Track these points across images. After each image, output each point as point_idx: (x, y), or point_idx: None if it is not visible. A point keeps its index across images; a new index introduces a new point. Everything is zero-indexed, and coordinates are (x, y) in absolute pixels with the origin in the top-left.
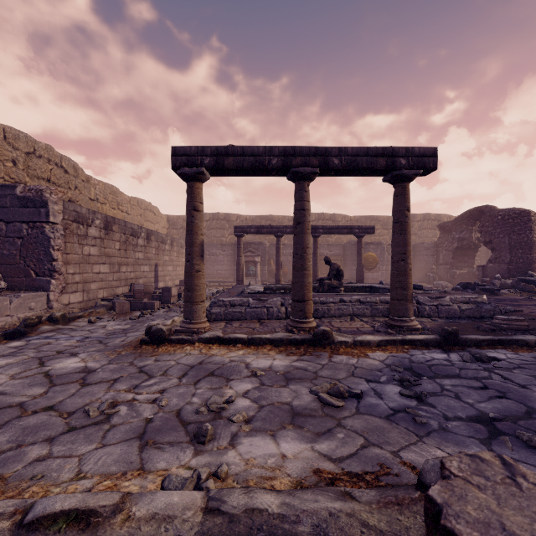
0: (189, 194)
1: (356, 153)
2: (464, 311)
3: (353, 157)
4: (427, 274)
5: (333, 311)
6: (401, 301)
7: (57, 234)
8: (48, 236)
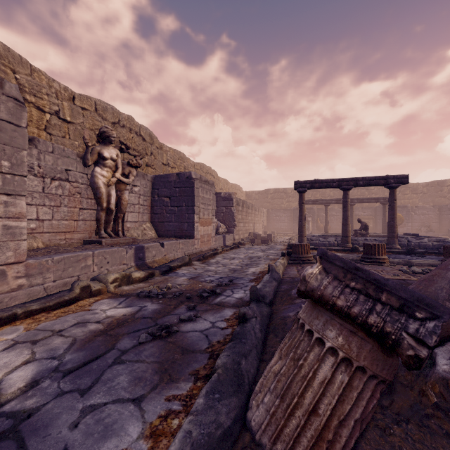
0: (300, 198)
1: (370, 179)
2: (434, 245)
3: (369, 180)
4: (449, 229)
5: (361, 244)
6: (391, 238)
7: (235, 211)
8: (233, 212)
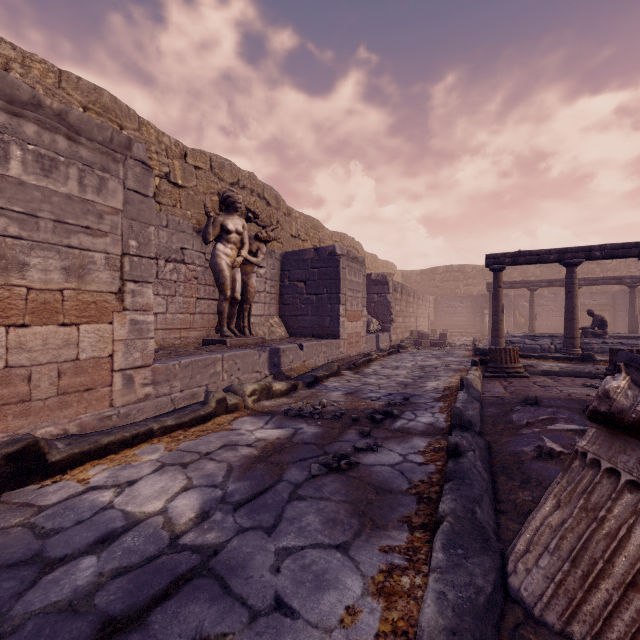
0: (496, 279)
1: (613, 248)
2: None
3: (611, 250)
4: None
5: (596, 349)
6: None
7: (392, 300)
8: (389, 301)
